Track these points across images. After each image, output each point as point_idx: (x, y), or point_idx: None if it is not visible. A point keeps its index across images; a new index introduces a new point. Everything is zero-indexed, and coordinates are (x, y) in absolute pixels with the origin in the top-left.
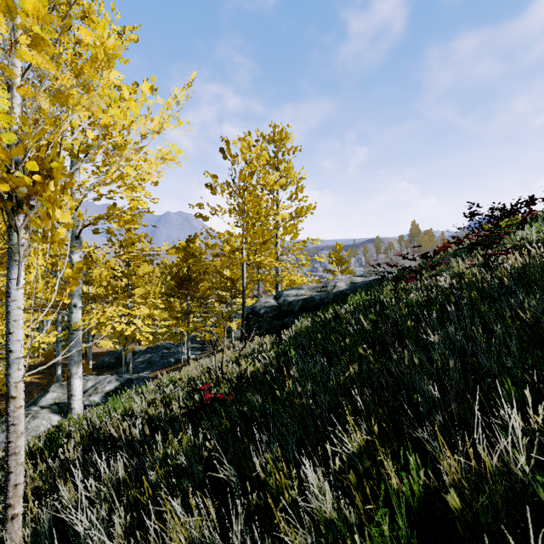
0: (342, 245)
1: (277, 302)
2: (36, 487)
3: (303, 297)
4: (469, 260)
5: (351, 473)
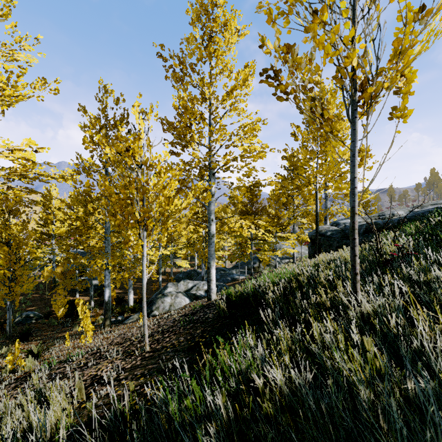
0: (367, 189)
1: (338, 227)
2: (304, 292)
3: (365, 223)
4: None
5: None
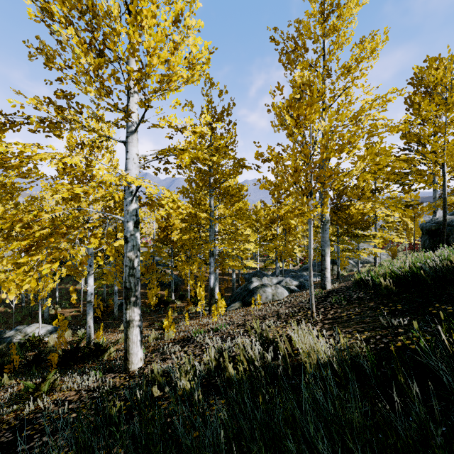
0: None
1: None
2: None
3: None
4: None
5: None
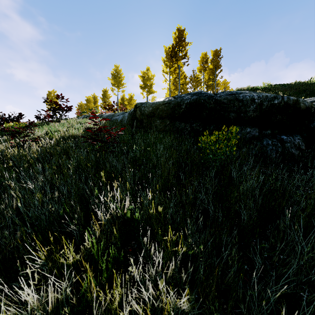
0: None
1: None
2: None
3: None
4: (6, 143)
5: (55, 271)
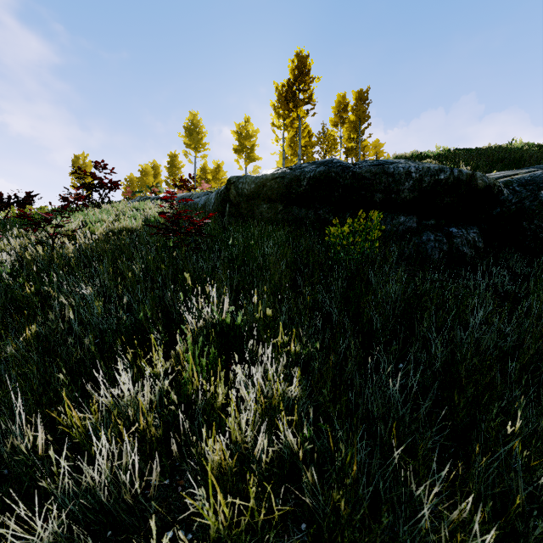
0: None
1: None
2: None
3: None
4: (21, 239)
5: (147, 370)
